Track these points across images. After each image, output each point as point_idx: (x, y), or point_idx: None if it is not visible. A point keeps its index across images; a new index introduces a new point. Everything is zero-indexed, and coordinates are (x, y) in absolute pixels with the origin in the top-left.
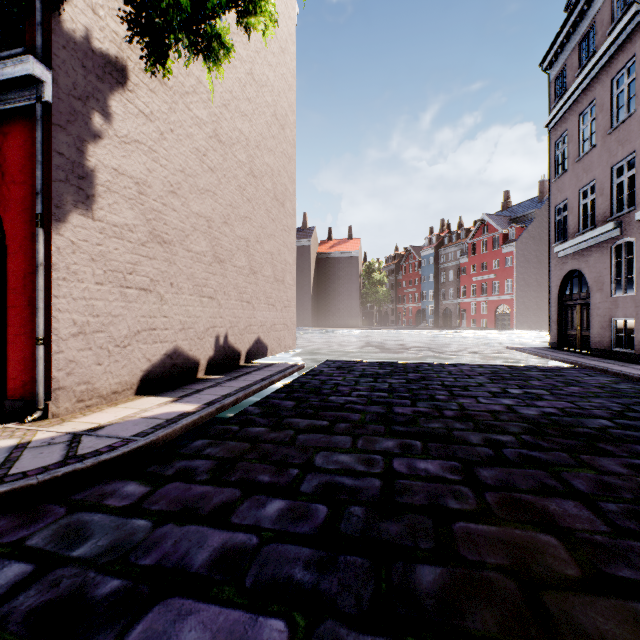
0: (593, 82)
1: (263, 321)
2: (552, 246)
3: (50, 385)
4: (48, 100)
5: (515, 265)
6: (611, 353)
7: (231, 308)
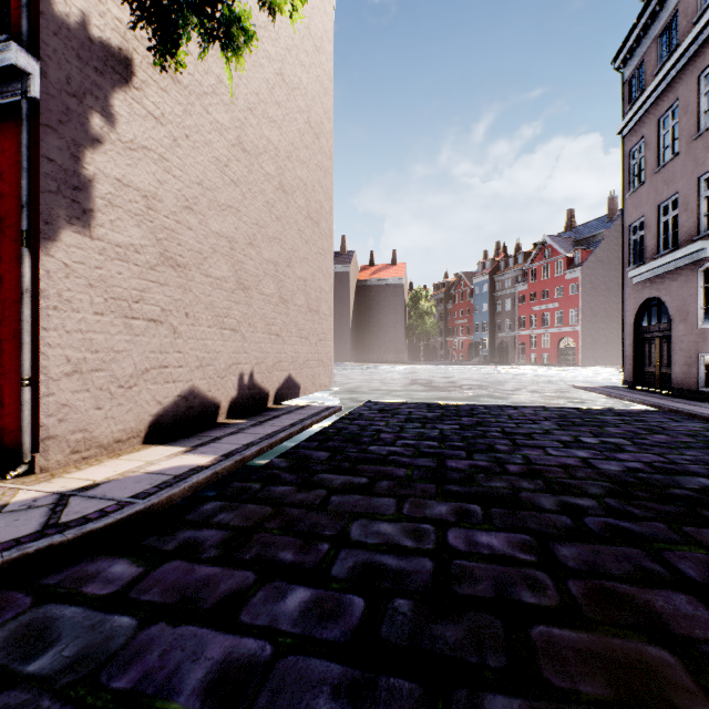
0: (675, 80)
1: (295, 357)
2: (626, 270)
3: (38, 434)
4: (35, 96)
5: (581, 293)
6: (697, 394)
7: (257, 342)
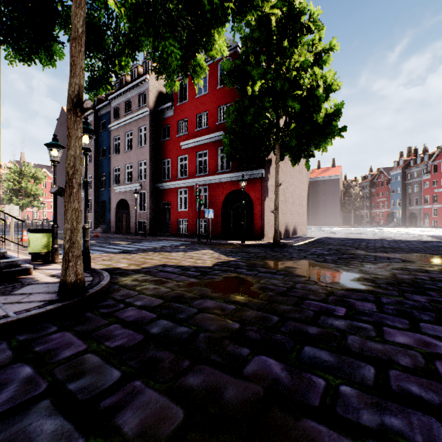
0: None
1: (296, 221)
2: None
3: (264, 234)
4: (264, 176)
5: None
6: None
7: (288, 217)
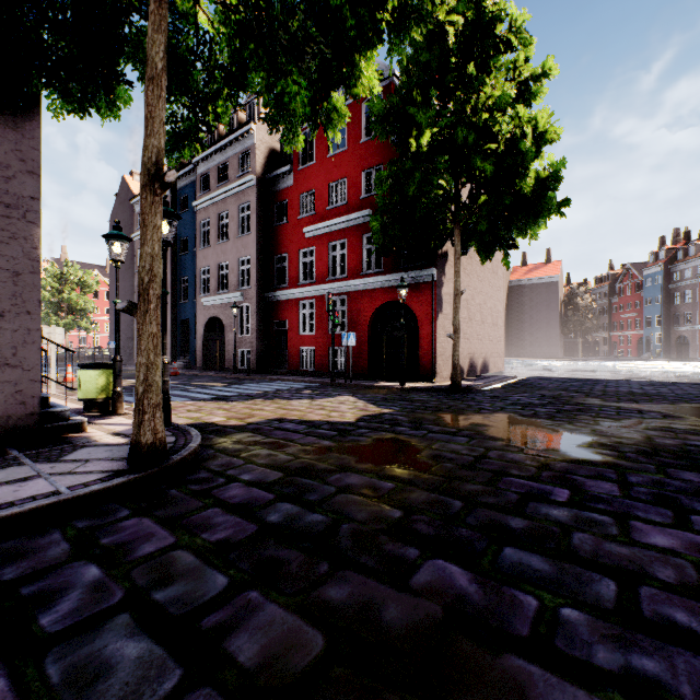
0: None
1: (487, 351)
2: None
3: (435, 372)
4: (435, 279)
5: None
6: None
7: (474, 344)
